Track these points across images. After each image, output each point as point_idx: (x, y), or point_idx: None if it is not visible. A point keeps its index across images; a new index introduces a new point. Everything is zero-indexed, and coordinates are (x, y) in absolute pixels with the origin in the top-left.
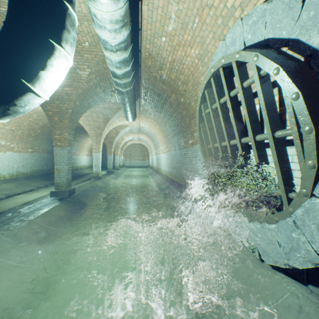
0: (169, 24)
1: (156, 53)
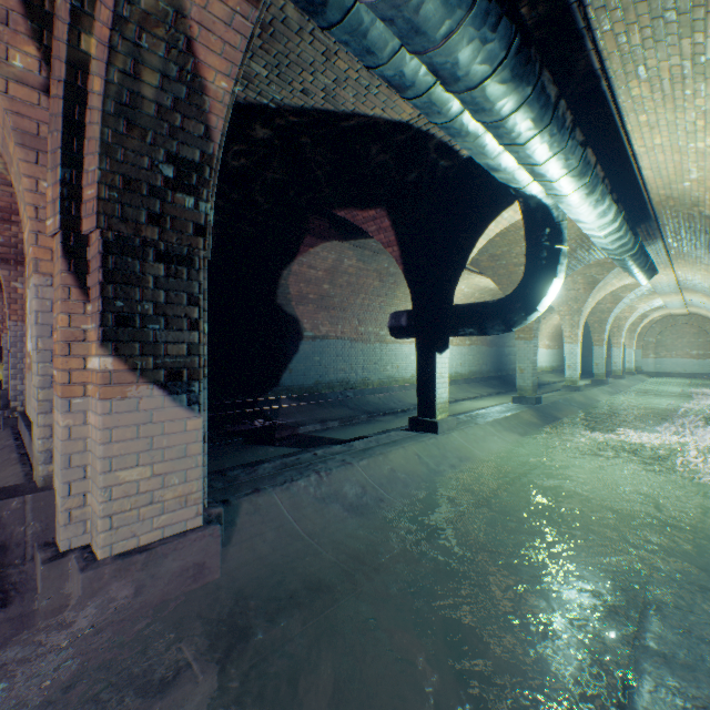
0: (689, 174)
1: (678, 195)
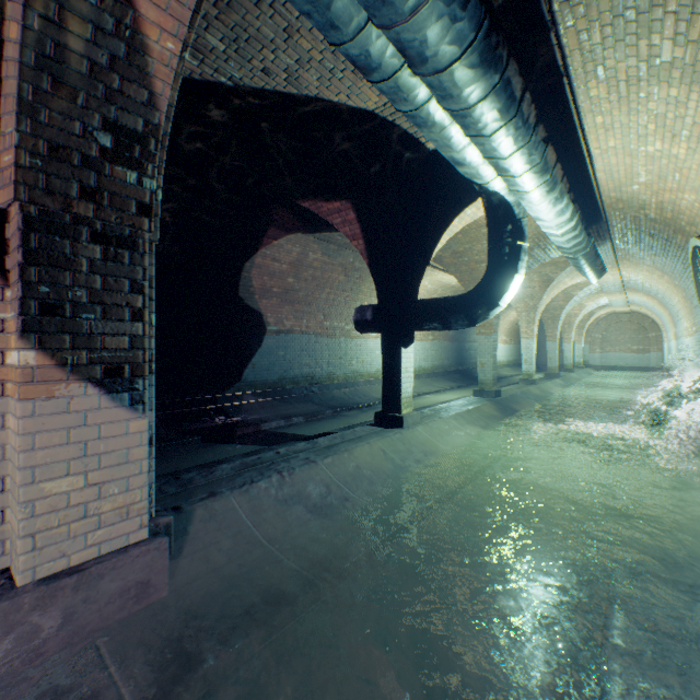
0: (639, 178)
1: (627, 198)
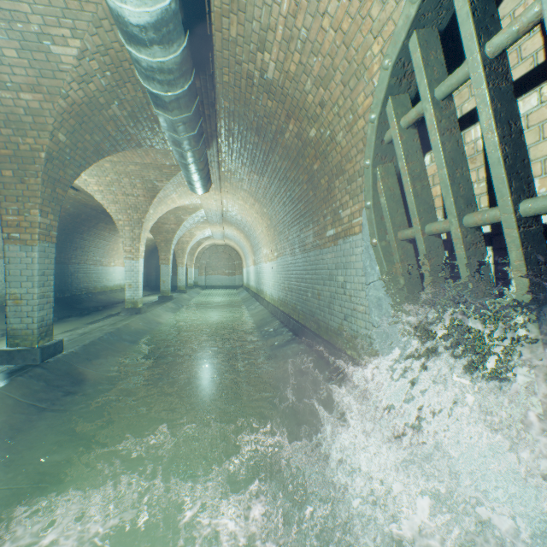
0: None
1: None
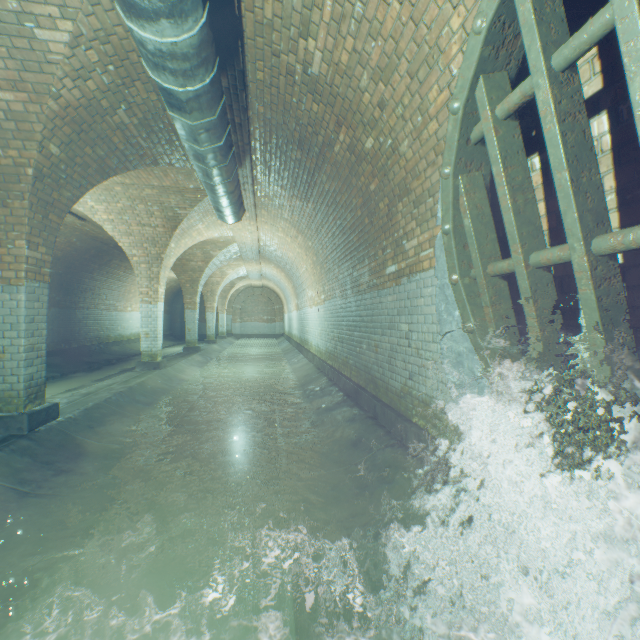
0: None
1: None
